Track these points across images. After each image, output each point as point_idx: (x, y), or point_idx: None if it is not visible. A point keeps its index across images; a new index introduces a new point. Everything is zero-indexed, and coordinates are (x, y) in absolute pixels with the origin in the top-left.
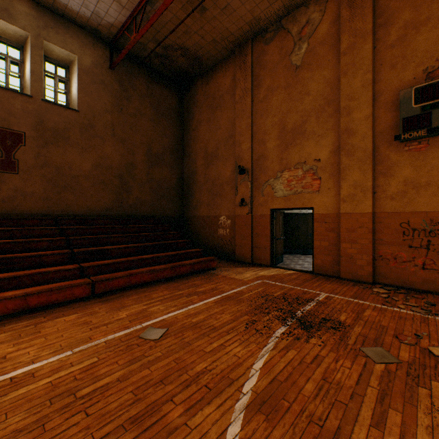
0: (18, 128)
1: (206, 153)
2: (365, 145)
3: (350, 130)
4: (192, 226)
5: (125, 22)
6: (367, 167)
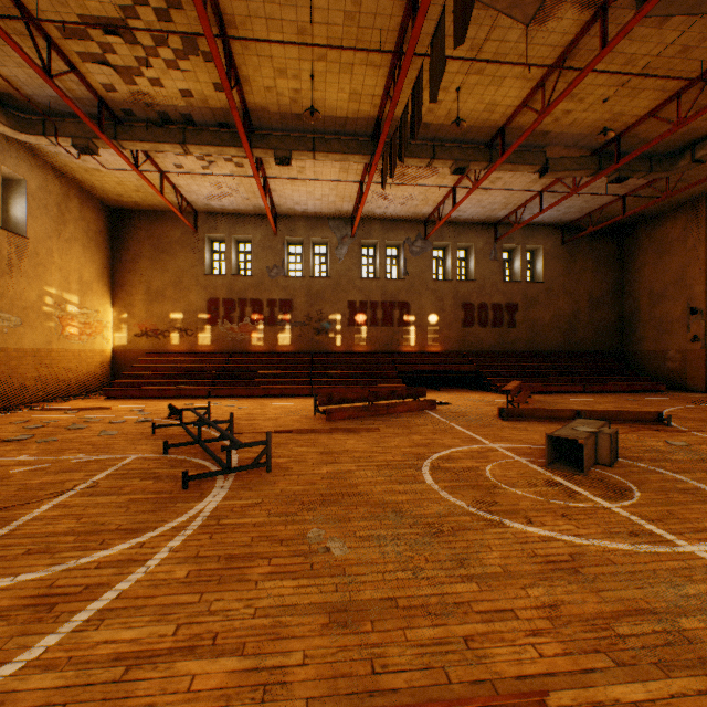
0: (515, 302)
1: (651, 293)
2: None
3: None
4: (633, 359)
5: (580, 217)
6: None
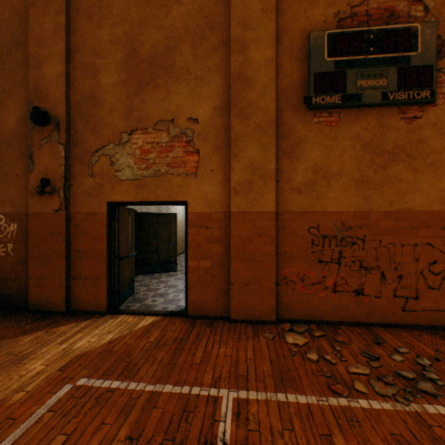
0: None
1: None
2: (266, 105)
3: (246, 77)
4: None
5: None
6: (269, 140)
